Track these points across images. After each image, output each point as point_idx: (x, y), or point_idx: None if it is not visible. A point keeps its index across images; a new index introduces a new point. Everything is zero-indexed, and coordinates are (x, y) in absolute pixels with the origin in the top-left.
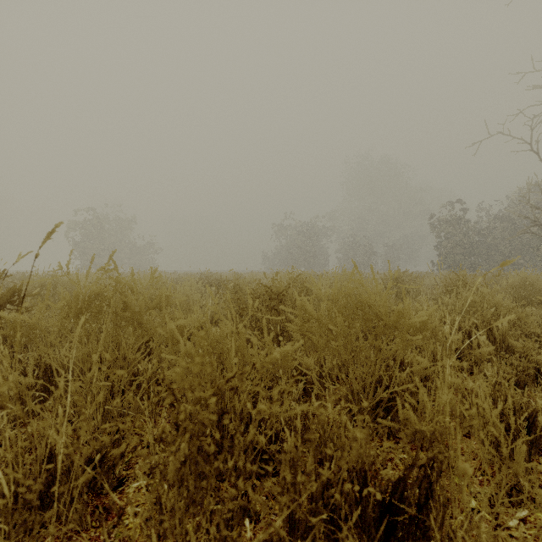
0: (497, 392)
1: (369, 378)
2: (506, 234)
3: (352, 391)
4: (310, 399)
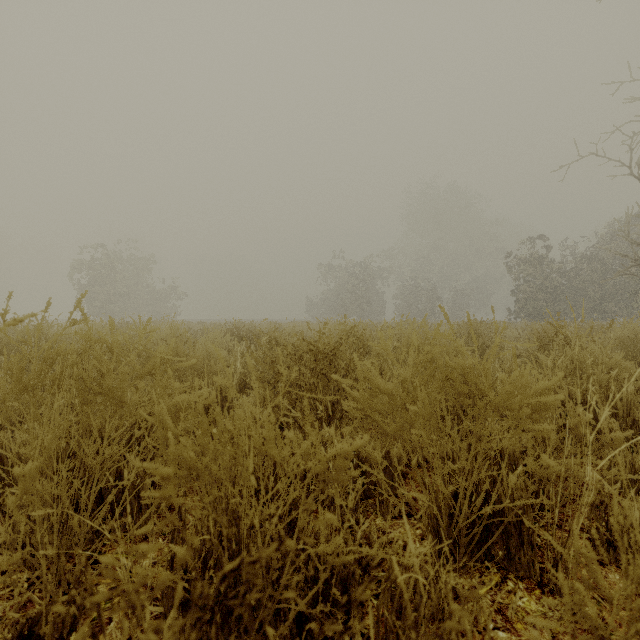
0: None
1: (464, 482)
2: (597, 276)
3: (437, 500)
4: (372, 503)
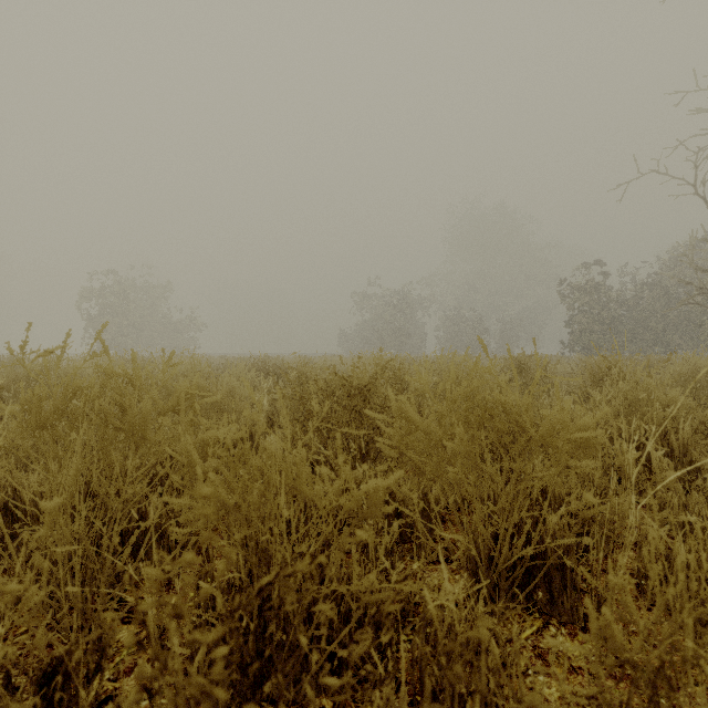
0: (707, 547)
1: (504, 522)
2: (659, 305)
3: (476, 542)
4: (409, 547)
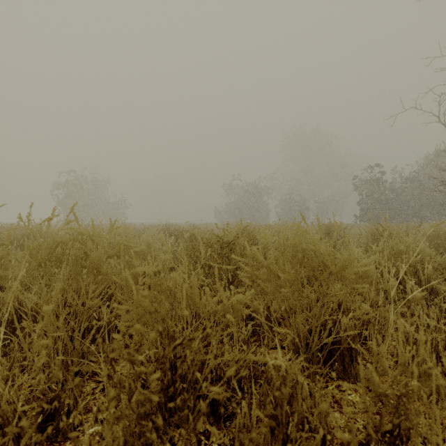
0: (437, 337)
1: (315, 322)
2: (416, 192)
3: (298, 334)
4: (258, 339)
